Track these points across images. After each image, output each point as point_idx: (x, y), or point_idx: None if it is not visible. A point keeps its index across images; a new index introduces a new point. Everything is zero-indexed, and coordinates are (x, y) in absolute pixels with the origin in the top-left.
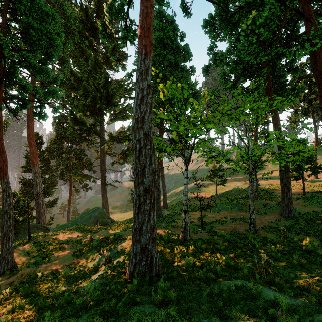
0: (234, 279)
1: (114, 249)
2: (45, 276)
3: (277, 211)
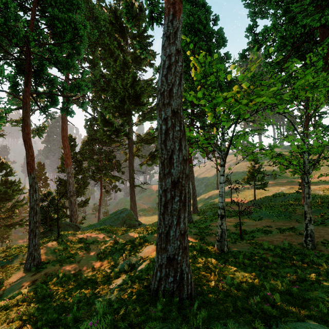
0: (308, 321)
1: (139, 254)
2: (66, 277)
3: None
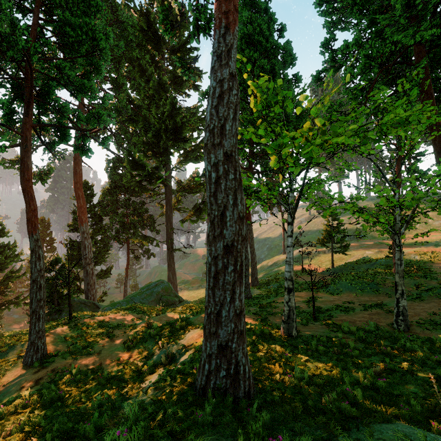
0: (396, 422)
1: (180, 342)
2: (82, 374)
3: None
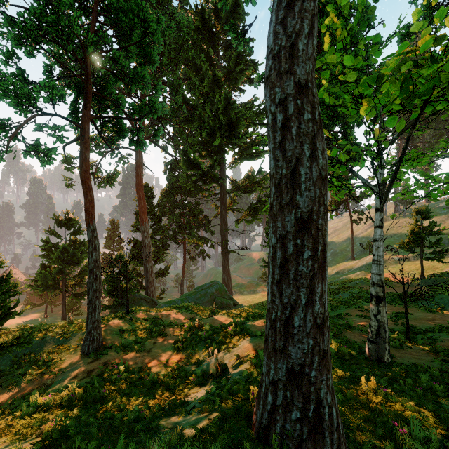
0: None
1: (233, 350)
2: (129, 372)
3: None
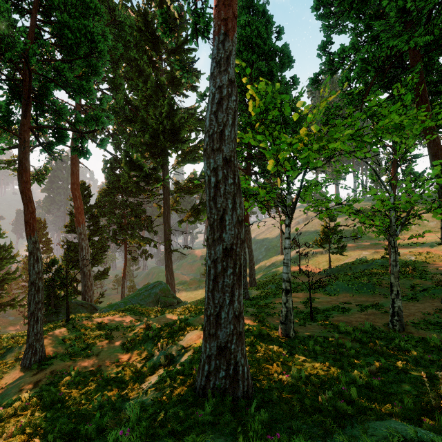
0: (390, 419)
1: (179, 343)
2: (81, 376)
3: (437, 295)
